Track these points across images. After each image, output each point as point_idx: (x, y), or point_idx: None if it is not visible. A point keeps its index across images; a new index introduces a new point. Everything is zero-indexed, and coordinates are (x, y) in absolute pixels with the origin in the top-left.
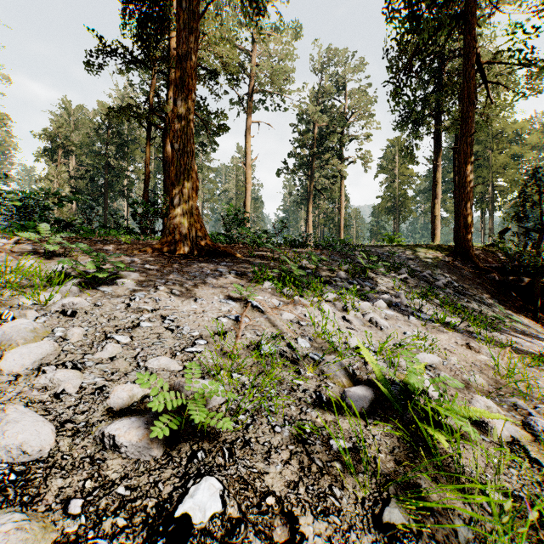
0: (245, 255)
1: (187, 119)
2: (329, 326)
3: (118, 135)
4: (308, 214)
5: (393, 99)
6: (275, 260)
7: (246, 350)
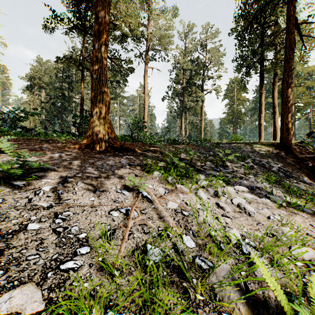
0: (141, 150)
1: (102, 58)
2: (208, 216)
3: (69, 77)
4: (182, 123)
5: (238, 49)
6: (162, 153)
7: (131, 258)
